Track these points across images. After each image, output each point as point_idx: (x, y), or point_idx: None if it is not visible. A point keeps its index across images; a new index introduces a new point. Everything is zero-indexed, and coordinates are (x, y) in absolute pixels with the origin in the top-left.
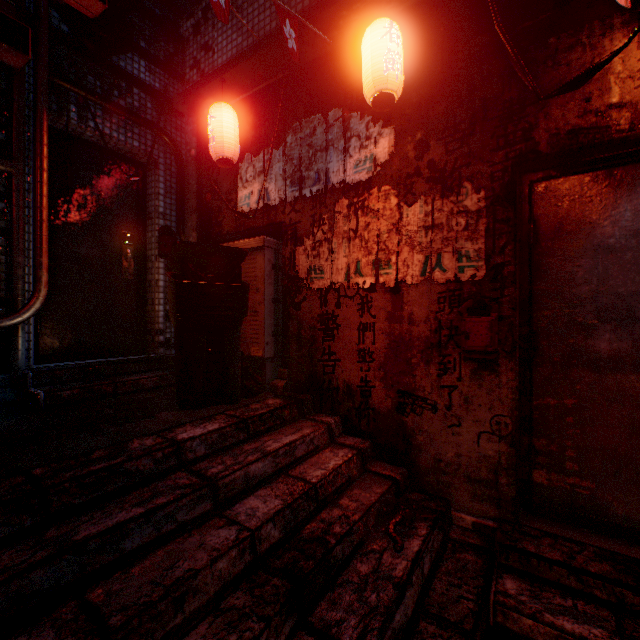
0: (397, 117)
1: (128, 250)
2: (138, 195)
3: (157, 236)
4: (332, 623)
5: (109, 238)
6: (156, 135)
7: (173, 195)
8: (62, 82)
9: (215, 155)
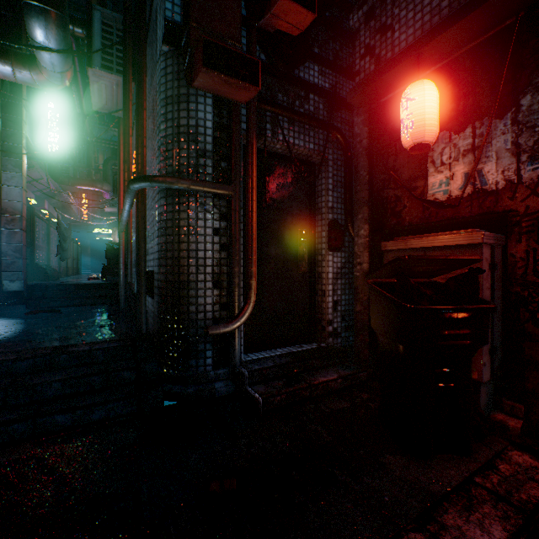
0: None
1: (303, 246)
2: (309, 193)
3: (326, 230)
4: None
5: (289, 237)
6: (328, 134)
7: (338, 188)
8: (265, 106)
9: (411, 142)
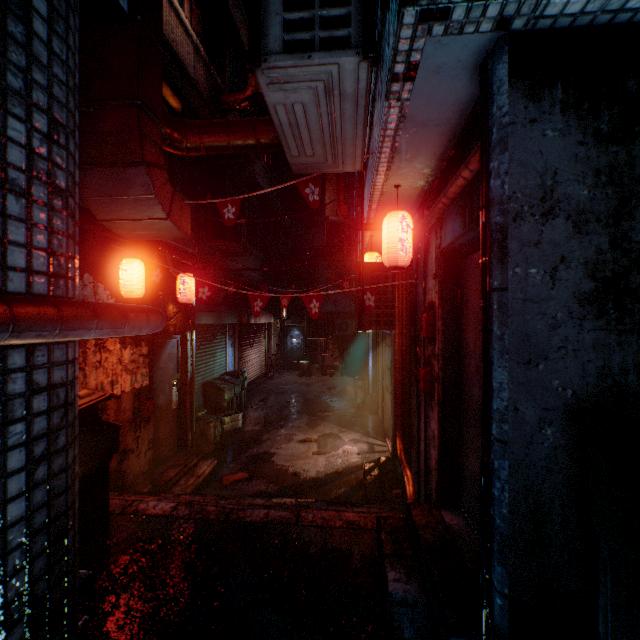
0: (120, 298)
1: None
2: None
3: None
4: None
5: None
6: None
7: None
8: None
9: None
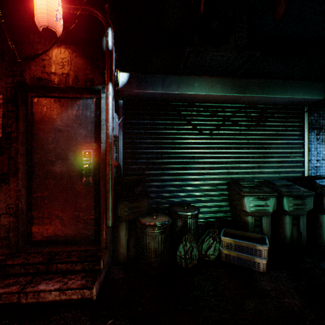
0: None
1: None
2: None
3: None
4: None
5: None
6: None
7: None
8: None
9: None
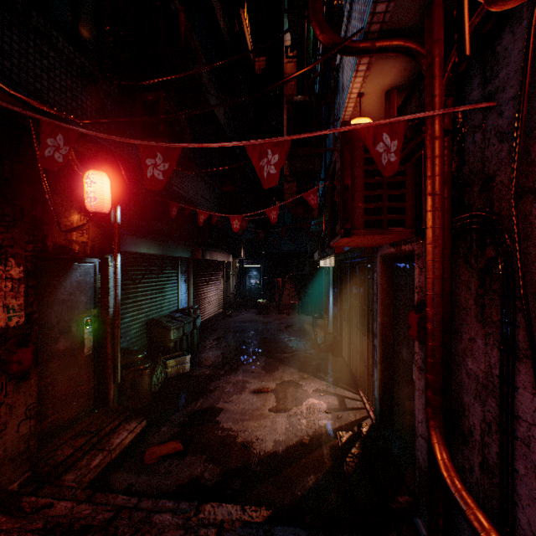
0: None
1: None
2: None
3: None
4: (101, 524)
5: None
6: None
7: None
8: None
9: None
